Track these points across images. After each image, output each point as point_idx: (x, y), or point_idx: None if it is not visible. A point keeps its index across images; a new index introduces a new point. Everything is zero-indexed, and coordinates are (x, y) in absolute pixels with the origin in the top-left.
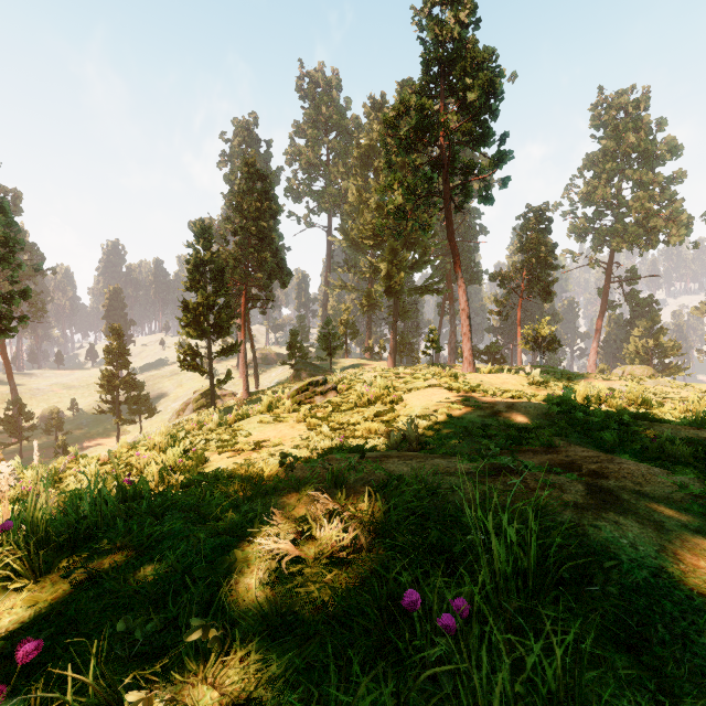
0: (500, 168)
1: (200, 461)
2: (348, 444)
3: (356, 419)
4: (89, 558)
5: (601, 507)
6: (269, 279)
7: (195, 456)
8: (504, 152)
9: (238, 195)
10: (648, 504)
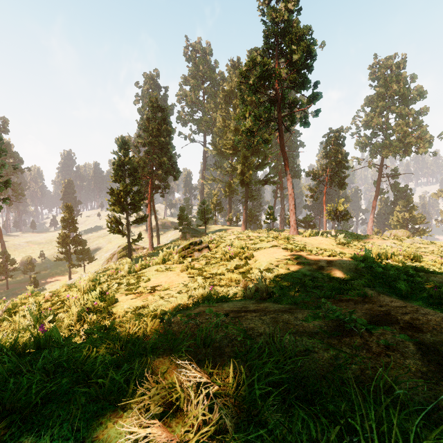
0: (314, 103)
1: (111, 302)
2: (215, 292)
3: (222, 270)
4: None
5: None
6: (166, 175)
7: (108, 298)
8: (317, 93)
9: (146, 121)
10: None
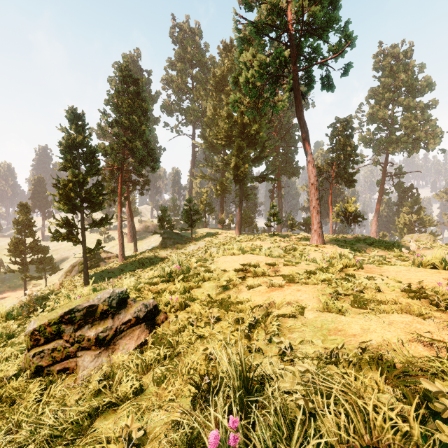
0: (342, 56)
1: None
2: None
3: None
4: None
5: None
6: (140, 164)
7: None
8: (352, 33)
9: (114, 94)
10: None
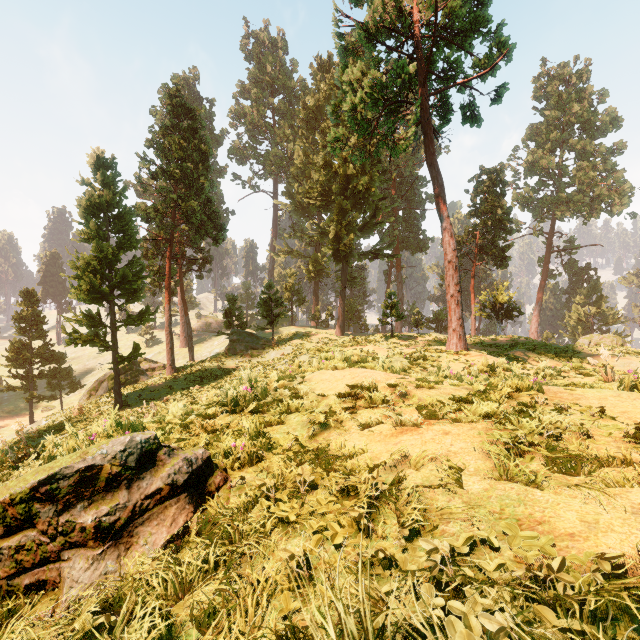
0: (492, 74)
1: None
2: None
3: None
4: None
5: None
6: (197, 233)
7: None
8: (508, 40)
9: (159, 131)
10: None
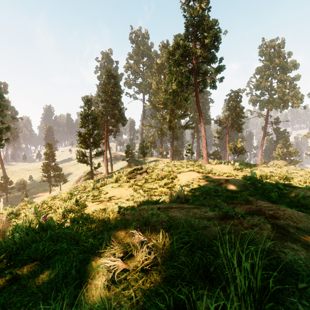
0: (219, 73)
1: (83, 206)
2: (151, 199)
3: (156, 186)
4: (17, 265)
5: (282, 239)
6: (117, 122)
7: (81, 204)
8: (221, 66)
9: (103, 85)
10: (303, 235)
